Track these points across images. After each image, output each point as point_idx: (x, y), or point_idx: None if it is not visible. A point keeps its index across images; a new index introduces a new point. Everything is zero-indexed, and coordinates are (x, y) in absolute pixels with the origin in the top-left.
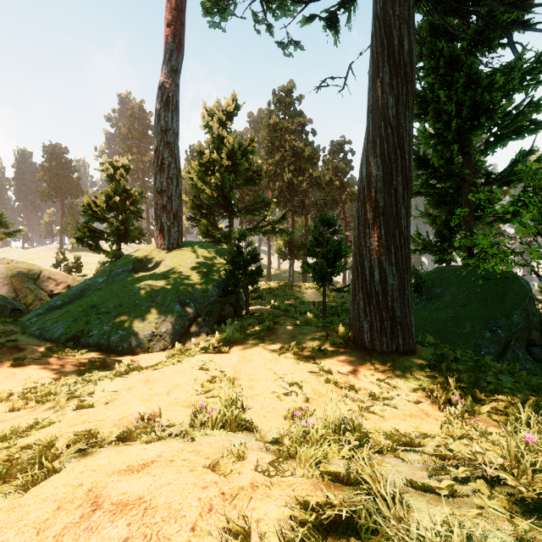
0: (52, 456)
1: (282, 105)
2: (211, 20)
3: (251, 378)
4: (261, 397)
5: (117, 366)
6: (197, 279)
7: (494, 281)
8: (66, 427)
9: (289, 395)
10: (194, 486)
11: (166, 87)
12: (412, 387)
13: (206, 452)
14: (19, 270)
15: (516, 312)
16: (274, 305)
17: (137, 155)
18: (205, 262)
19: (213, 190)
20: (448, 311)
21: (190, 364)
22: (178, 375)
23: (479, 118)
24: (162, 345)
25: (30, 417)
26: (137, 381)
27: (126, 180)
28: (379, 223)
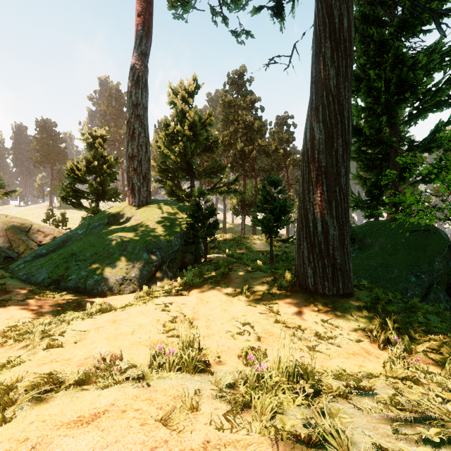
0: (3, 404)
1: (235, 86)
2: (175, 12)
3: (208, 319)
4: (217, 336)
5: (89, 307)
6: (163, 231)
7: (417, 233)
8: (35, 366)
9: (242, 334)
10: (142, 446)
11: (136, 68)
12: (353, 326)
13: (159, 401)
14: (13, 224)
15: (437, 259)
16: (229, 253)
17: (114, 128)
18: (169, 217)
19: (177, 156)
20: (378, 258)
21: (154, 305)
22: (142, 316)
23: (404, 94)
24: (131, 288)
25: (5, 355)
26: (105, 321)
27: (103, 148)
28: (322, 180)
